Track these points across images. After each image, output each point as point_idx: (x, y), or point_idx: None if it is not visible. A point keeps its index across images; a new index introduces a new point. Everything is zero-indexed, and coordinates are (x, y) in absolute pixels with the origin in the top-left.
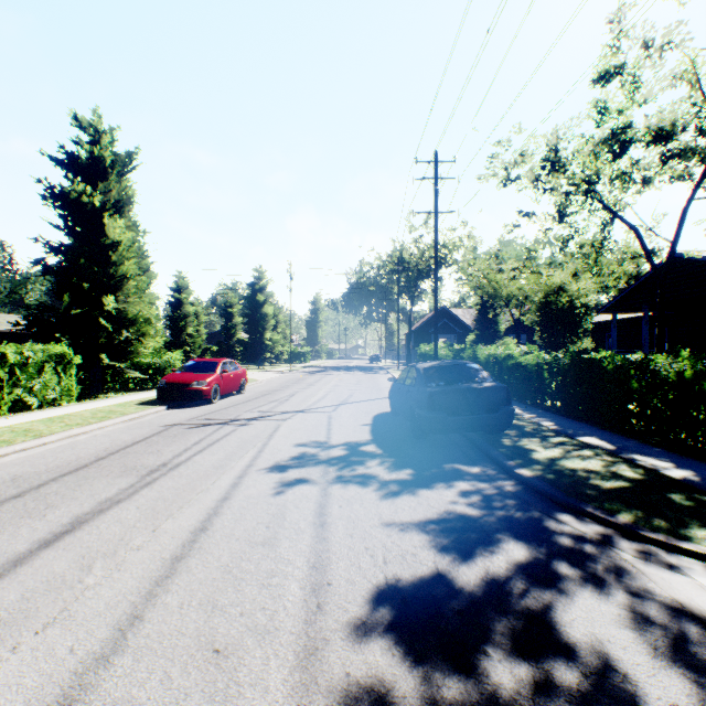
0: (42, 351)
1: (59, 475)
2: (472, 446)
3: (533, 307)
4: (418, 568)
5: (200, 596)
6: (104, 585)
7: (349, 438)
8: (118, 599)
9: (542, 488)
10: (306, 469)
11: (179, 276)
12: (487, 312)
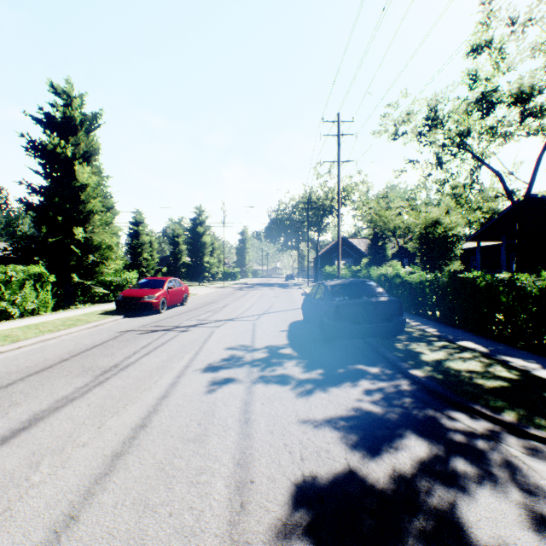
0: (23, 271)
1: (26, 375)
2: (371, 349)
3: (414, 236)
4: (332, 465)
5: (133, 494)
6: (47, 483)
7: (269, 342)
8: (58, 498)
9: (433, 387)
10: (233, 369)
11: (137, 213)
12: (377, 241)
